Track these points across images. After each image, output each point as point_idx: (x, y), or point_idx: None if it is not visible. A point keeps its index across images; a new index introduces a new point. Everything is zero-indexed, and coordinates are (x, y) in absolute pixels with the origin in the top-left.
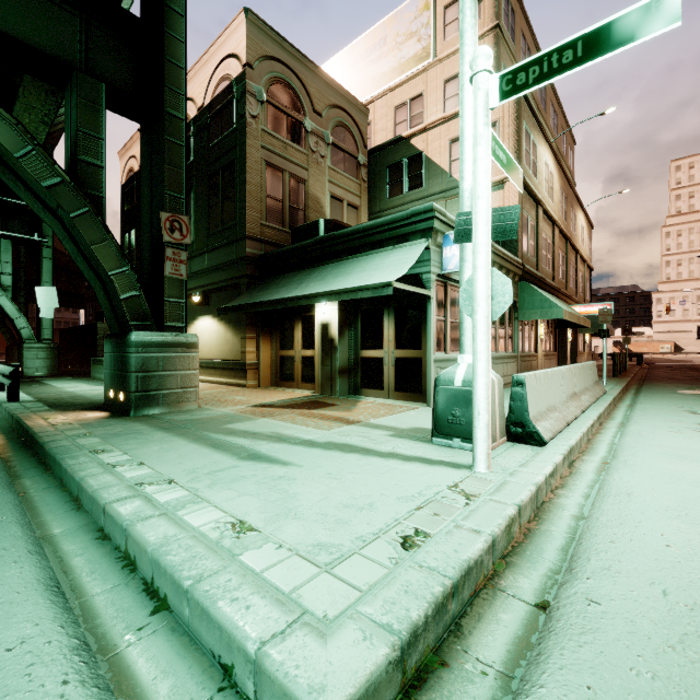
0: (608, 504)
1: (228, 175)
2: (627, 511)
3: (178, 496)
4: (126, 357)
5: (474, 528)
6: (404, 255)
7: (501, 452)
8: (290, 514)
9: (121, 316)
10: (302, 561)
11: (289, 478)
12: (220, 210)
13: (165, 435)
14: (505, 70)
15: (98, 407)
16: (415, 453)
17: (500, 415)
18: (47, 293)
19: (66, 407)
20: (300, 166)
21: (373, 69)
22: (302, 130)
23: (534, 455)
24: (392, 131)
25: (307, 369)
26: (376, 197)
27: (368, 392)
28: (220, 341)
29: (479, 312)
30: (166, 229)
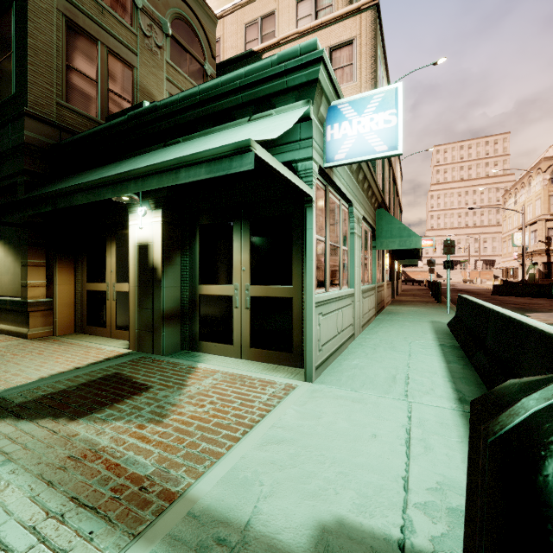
0: None
1: (3, 26)
2: None
3: None
4: None
5: None
6: (268, 123)
7: None
8: None
9: None
10: None
11: None
12: None
13: None
14: None
15: None
16: None
17: None
18: None
19: None
20: (125, 46)
21: None
22: (128, 1)
23: None
24: (242, 50)
25: (124, 310)
26: None
27: (209, 346)
28: None
29: None
30: None
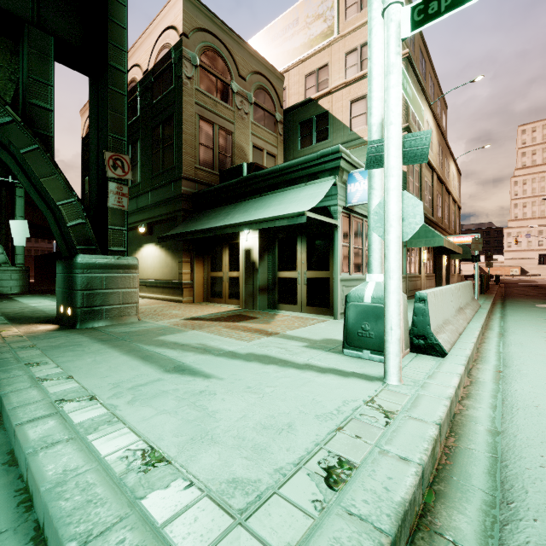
0: (521, 418)
1: (167, 127)
2: (542, 426)
3: (95, 415)
4: (73, 276)
5: (400, 455)
6: (315, 190)
7: (407, 363)
8: (206, 438)
9: (69, 241)
10: (213, 507)
11: (209, 393)
12: (161, 156)
13: (101, 347)
14: (417, 1)
15: (51, 320)
16: (328, 364)
17: (405, 328)
18: (20, 225)
19: (22, 320)
20: (227, 121)
21: (287, 44)
22: (229, 91)
23: (438, 366)
24: (303, 95)
25: (233, 287)
26: (290, 148)
27: (284, 306)
28: (161, 265)
29: (391, 232)
30: (110, 166)
